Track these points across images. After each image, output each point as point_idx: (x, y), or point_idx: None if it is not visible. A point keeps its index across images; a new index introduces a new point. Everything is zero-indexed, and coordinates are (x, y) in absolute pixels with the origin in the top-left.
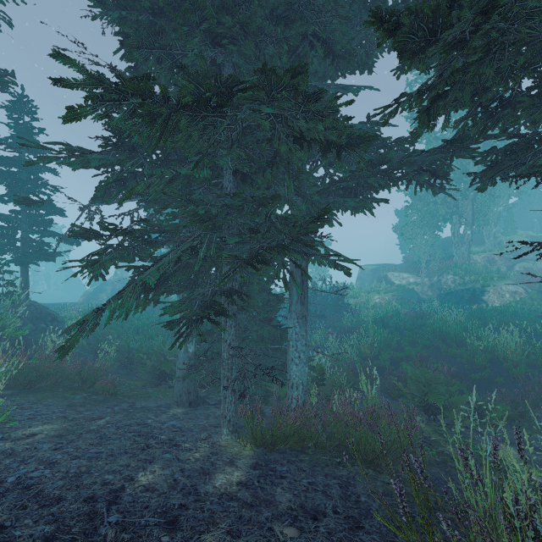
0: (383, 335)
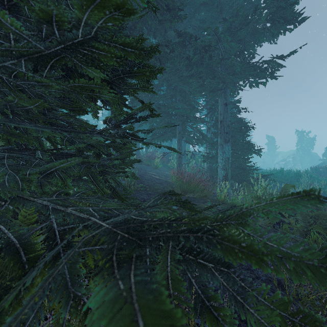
0: None
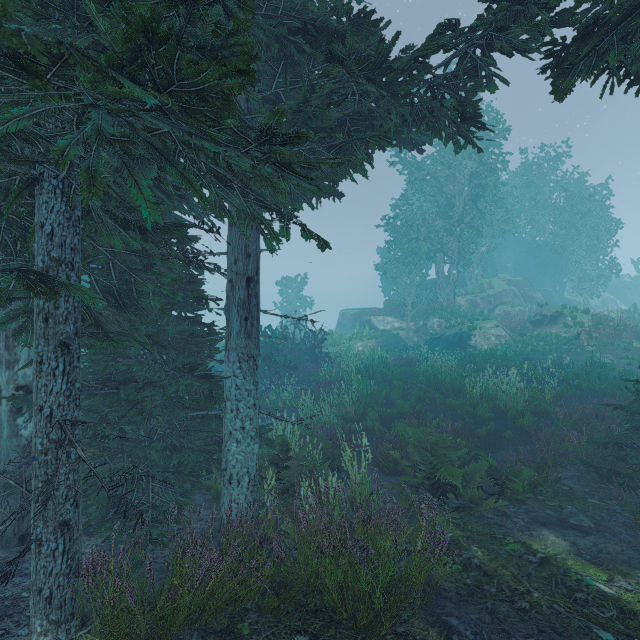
0: (369, 388)
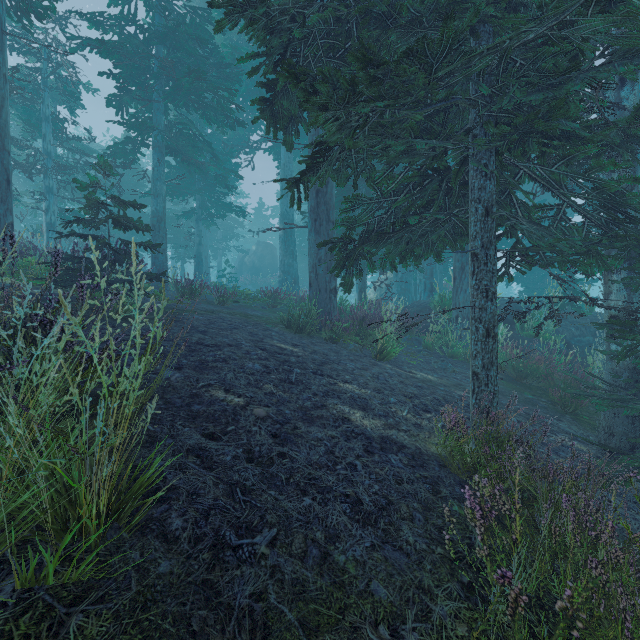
0: None
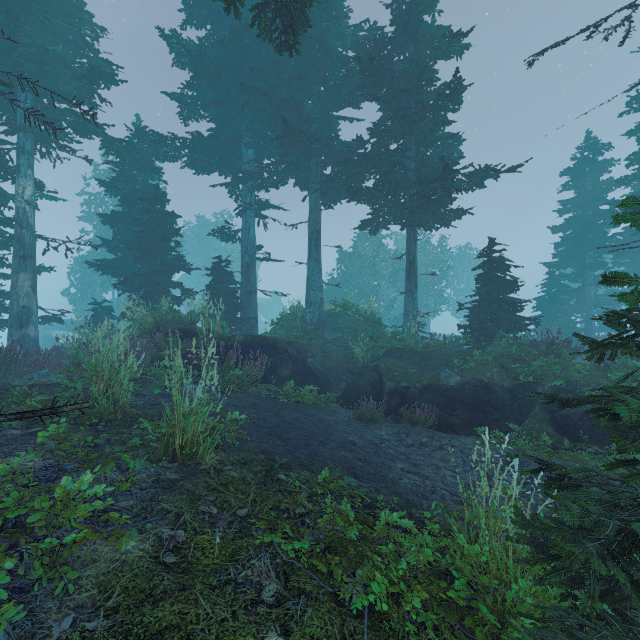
0: None
